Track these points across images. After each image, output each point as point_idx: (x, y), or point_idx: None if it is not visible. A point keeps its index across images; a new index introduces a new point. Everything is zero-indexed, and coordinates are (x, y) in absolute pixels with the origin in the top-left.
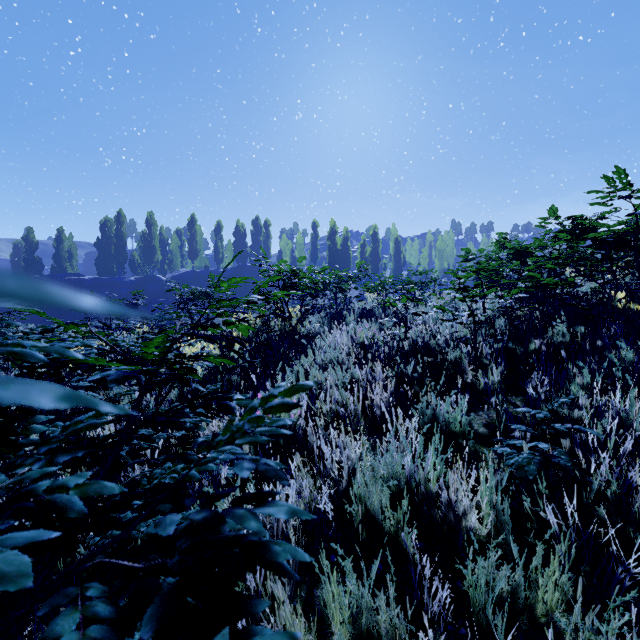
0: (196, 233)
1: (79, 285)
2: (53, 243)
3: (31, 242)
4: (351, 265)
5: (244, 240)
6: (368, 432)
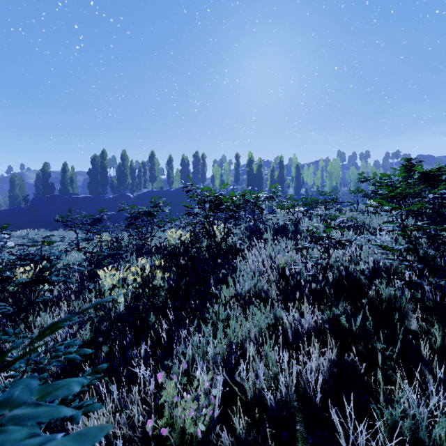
0: (154, 164)
1: (75, 201)
2: (60, 173)
3: (46, 172)
4: (263, 185)
5: (187, 168)
6: (303, 419)
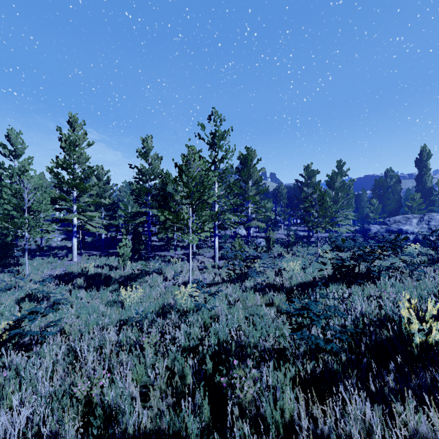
0: None
1: None
2: None
3: None
4: None
5: None
6: None
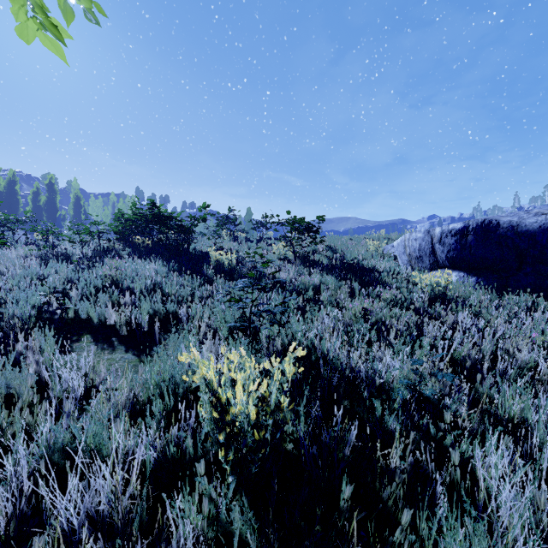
0: None
1: None
2: None
3: None
4: (20, 211)
5: None
6: None
